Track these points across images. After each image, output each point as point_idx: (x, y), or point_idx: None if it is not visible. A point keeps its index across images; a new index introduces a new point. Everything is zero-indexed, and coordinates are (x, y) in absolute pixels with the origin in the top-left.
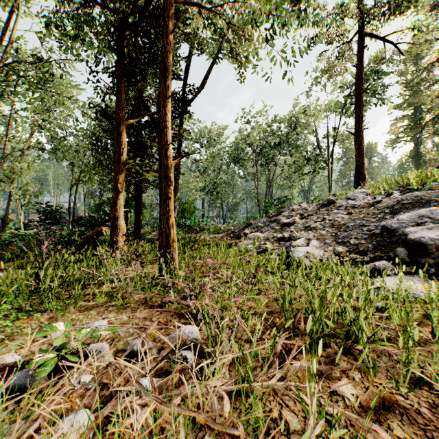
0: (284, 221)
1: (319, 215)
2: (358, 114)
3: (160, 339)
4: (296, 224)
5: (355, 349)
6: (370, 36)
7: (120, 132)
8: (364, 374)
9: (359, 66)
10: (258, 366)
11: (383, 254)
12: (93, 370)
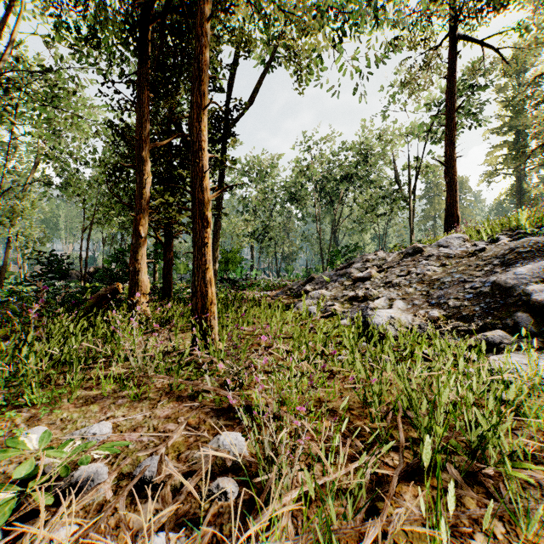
0: (356, 275)
1: (403, 267)
2: (449, 138)
3: (188, 454)
4: (373, 279)
5: (484, 474)
6: (465, 38)
7: (142, 157)
8: (509, 525)
9: (450, 78)
10: (341, 513)
11: (496, 320)
12: (78, 515)
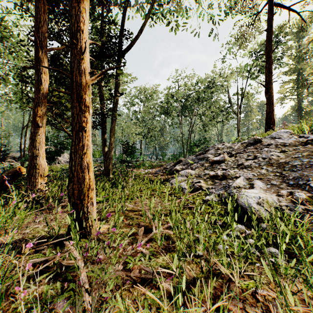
0: (213, 158)
1: (249, 153)
2: (268, 69)
3: None
4: (226, 162)
5: None
6: (278, 5)
7: (40, 58)
8: None
9: (268, 30)
10: None
11: None
12: None
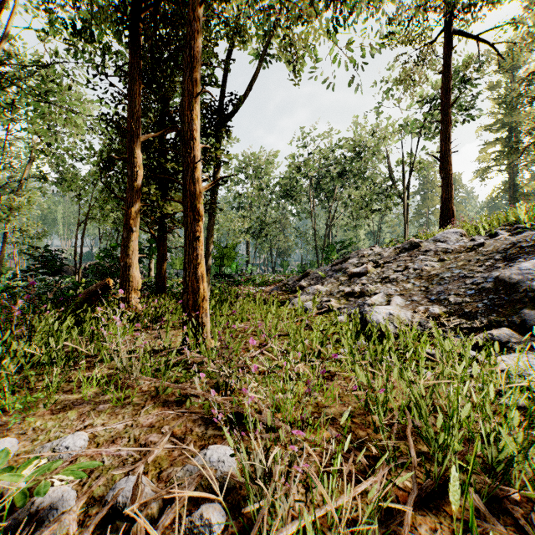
0: (352, 270)
1: (400, 262)
2: (444, 133)
3: (170, 472)
4: (369, 274)
5: (508, 498)
6: (460, 34)
7: (133, 149)
8: None
9: (445, 73)
10: None
11: (501, 317)
12: None
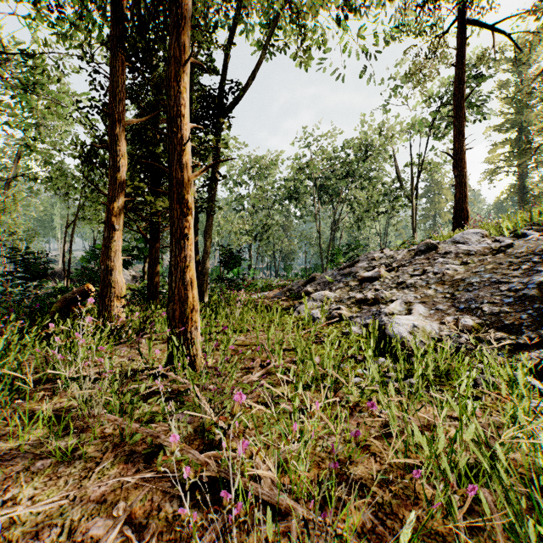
0: (363, 274)
1: (416, 265)
2: (458, 129)
3: None
4: (382, 279)
5: None
6: (474, 24)
7: (116, 135)
8: None
9: (459, 65)
10: None
11: None
12: None
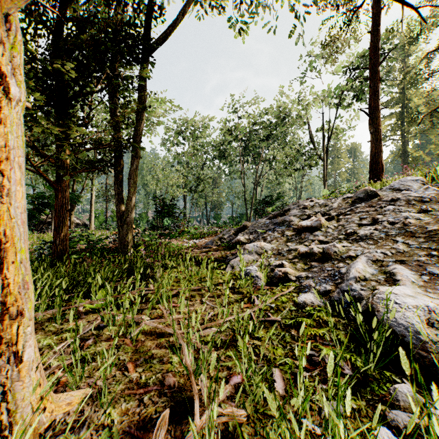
0: (301, 223)
1: (361, 213)
2: (373, 90)
3: None
4: (324, 229)
5: None
6: None
7: None
8: None
9: (374, 31)
10: None
11: None
12: None
